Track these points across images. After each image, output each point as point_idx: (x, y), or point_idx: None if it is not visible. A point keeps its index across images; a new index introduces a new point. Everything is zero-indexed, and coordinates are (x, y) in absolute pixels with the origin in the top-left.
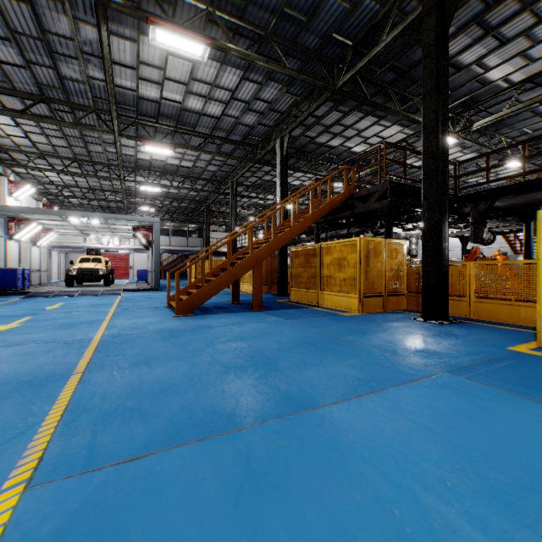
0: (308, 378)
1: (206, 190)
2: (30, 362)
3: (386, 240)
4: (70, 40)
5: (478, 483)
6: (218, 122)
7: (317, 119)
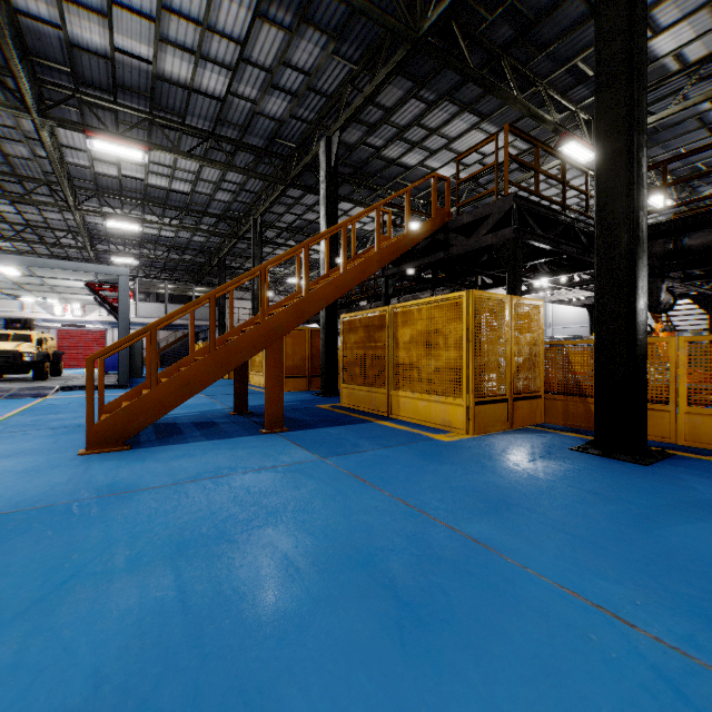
0: None
1: (216, 231)
2: None
3: (513, 299)
4: None
5: None
6: (222, 108)
7: (385, 114)
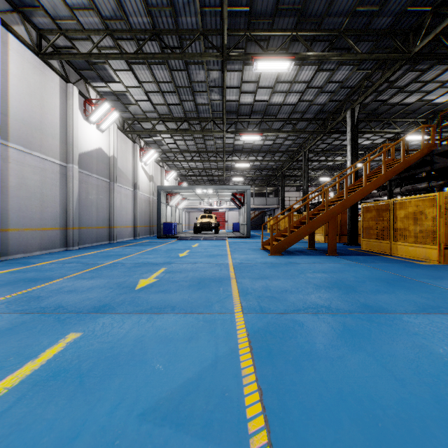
0: (382, 299)
1: (282, 160)
2: (207, 271)
3: None
4: (204, 82)
5: None
6: (294, 107)
7: (389, 84)
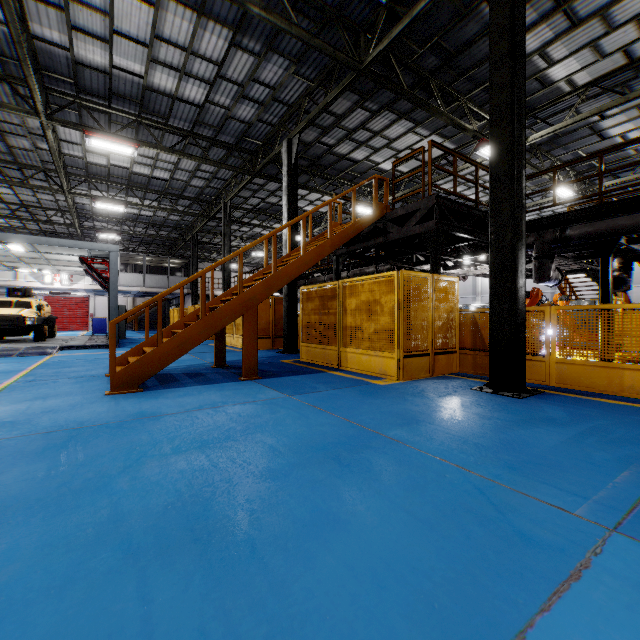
0: (327, 586)
1: (190, 212)
2: None
3: (434, 277)
4: None
5: None
6: (200, 113)
7: (336, 119)
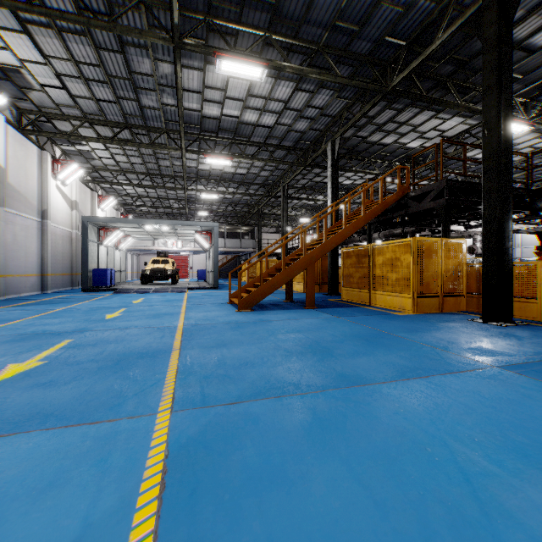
0: (360, 363)
1: (258, 194)
2: (139, 341)
3: (442, 240)
4: (151, 76)
5: (503, 442)
6: (271, 131)
7: (369, 119)
